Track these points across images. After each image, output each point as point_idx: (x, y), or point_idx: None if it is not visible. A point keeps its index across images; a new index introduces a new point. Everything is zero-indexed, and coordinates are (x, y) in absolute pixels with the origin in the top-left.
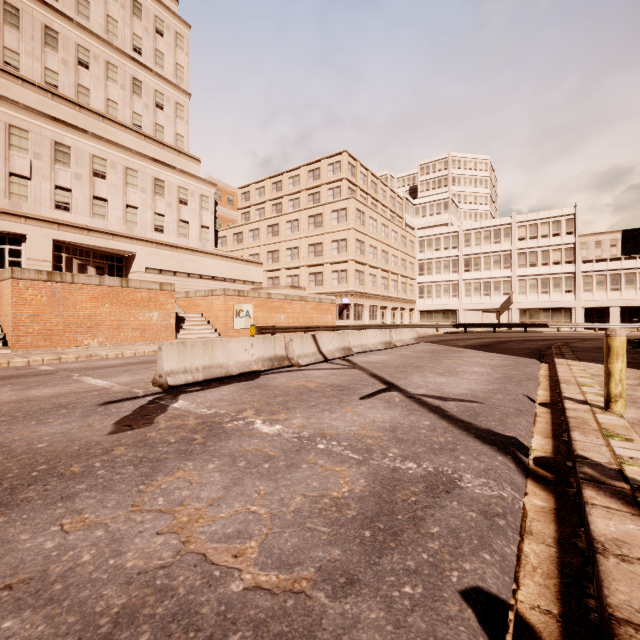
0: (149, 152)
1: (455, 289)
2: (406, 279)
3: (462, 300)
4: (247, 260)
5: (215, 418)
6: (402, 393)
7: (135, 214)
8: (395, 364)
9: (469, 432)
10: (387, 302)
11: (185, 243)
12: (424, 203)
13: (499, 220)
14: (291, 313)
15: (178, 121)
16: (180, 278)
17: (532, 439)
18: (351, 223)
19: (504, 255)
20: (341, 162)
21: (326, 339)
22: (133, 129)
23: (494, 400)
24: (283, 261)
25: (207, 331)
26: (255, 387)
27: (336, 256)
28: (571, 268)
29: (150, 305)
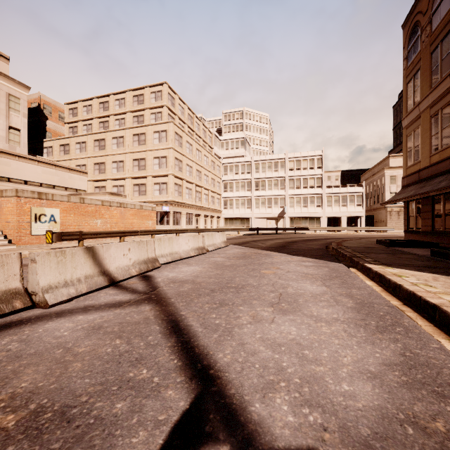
0: None
1: (249, 203)
2: (215, 194)
3: (253, 211)
4: (69, 168)
5: None
6: None
7: None
8: (209, 283)
9: None
10: (200, 211)
11: None
12: (227, 139)
13: (277, 155)
14: (109, 218)
15: None
16: None
17: None
18: (170, 143)
19: (280, 180)
20: (162, 92)
21: (116, 252)
22: None
23: None
24: (109, 172)
25: None
26: None
27: (158, 170)
28: (320, 191)
29: None
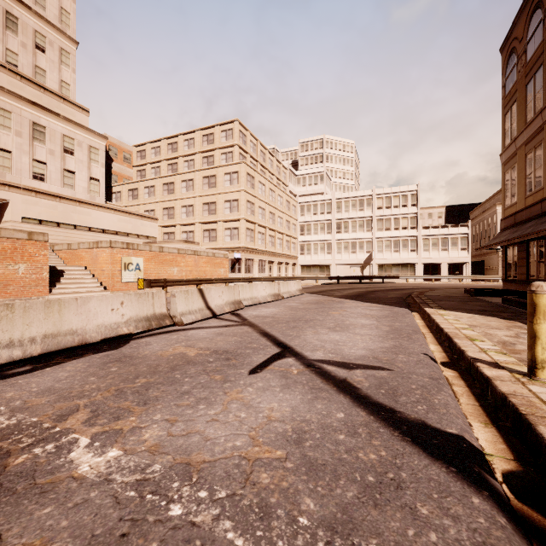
0: (27, 94)
1: (329, 247)
2: (290, 238)
3: (335, 256)
4: (141, 215)
5: (5, 440)
6: (299, 359)
7: (8, 158)
8: (285, 318)
9: (401, 431)
10: (274, 257)
11: (71, 194)
12: (304, 174)
13: (363, 192)
14: (184, 266)
15: (63, 68)
16: (65, 230)
17: (474, 430)
18: (242, 185)
19: (367, 220)
20: (233, 130)
21: (215, 293)
22: (5, 66)
23: (400, 364)
24: (178, 218)
25: (91, 285)
26: (114, 361)
27: (229, 215)
28: (415, 232)
29: (15, 256)
